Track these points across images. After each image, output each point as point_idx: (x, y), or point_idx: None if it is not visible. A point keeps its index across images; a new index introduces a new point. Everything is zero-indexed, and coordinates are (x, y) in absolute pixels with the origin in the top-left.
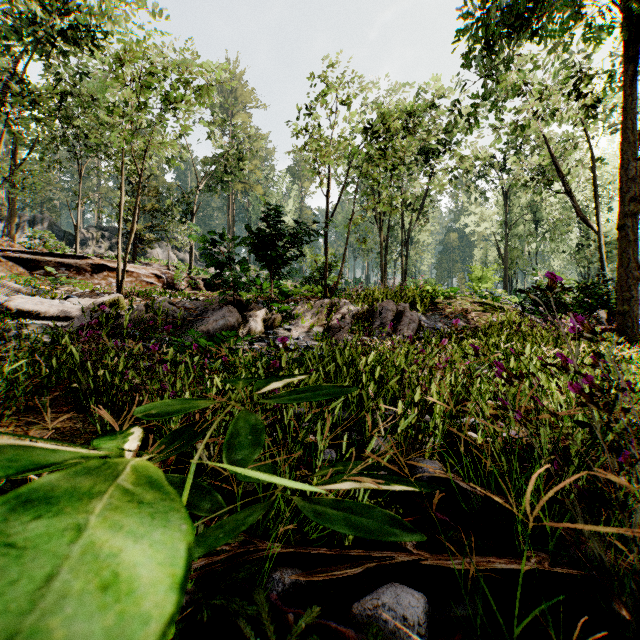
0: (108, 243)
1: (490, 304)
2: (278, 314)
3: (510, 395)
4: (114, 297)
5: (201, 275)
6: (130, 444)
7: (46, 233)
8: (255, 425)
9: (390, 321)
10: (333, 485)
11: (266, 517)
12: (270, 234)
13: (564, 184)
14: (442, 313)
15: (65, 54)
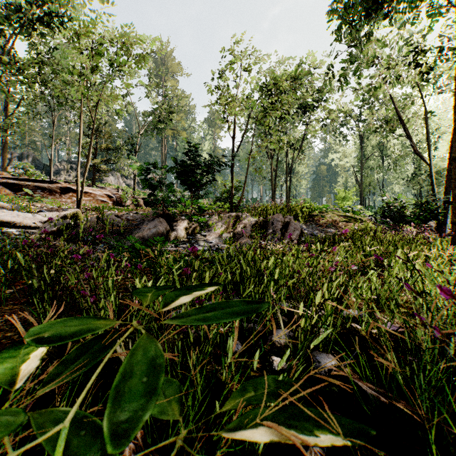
0: (75, 173)
1: (352, 216)
2: (196, 224)
3: (383, 291)
4: (74, 211)
5: (142, 196)
6: (28, 364)
7: (27, 164)
8: (152, 359)
9: (279, 229)
10: (245, 431)
11: (176, 421)
12: (191, 165)
13: (405, 129)
14: (317, 223)
15: (42, 35)
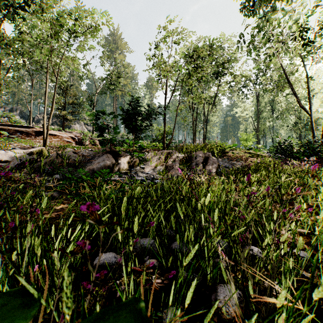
0: (51, 121)
1: (254, 153)
2: (137, 159)
3: (321, 227)
4: (39, 148)
5: (99, 138)
6: None
7: (10, 114)
8: None
9: (201, 162)
10: None
11: None
12: (132, 113)
13: (292, 89)
14: (229, 158)
15: (24, 19)
